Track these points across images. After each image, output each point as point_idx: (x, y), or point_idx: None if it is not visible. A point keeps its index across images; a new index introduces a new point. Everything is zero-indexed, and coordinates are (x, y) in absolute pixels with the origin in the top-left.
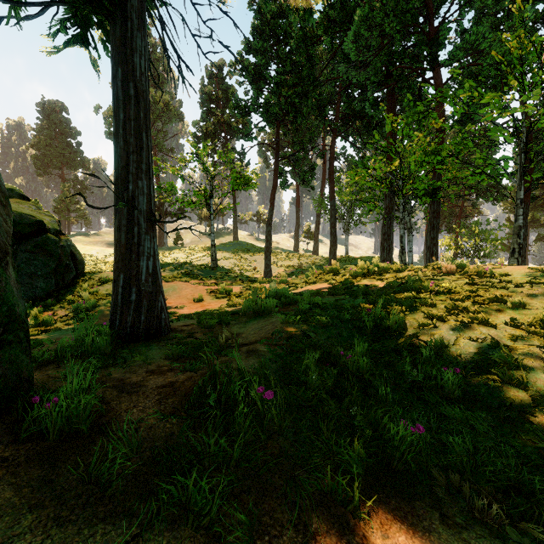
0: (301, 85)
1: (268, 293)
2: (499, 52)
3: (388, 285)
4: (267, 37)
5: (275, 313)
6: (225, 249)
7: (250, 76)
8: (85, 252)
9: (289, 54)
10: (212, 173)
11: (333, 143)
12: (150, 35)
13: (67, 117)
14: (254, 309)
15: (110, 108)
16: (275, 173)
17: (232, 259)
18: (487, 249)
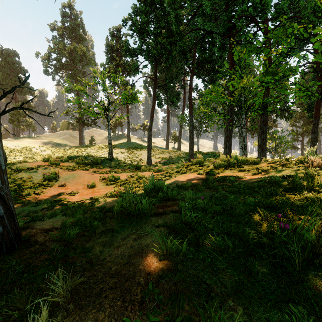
0: (171, 36)
1: (146, 185)
2: (317, 2)
3: (268, 180)
4: (148, 4)
5: (152, 217)
6: (122, 147)
7: (137, 29)
8: (27, 148)
9: (163, 16)
10: (108, 92)
11: (191, 78)
12: (73, 8)
13: (18, 60)
14: (128, 211)
15: (46, 54)
16: (154, 96)
17: (126, 153)
18: (282, 147)
